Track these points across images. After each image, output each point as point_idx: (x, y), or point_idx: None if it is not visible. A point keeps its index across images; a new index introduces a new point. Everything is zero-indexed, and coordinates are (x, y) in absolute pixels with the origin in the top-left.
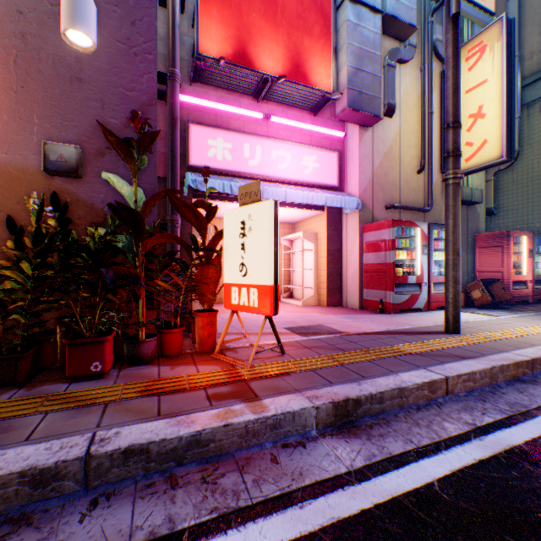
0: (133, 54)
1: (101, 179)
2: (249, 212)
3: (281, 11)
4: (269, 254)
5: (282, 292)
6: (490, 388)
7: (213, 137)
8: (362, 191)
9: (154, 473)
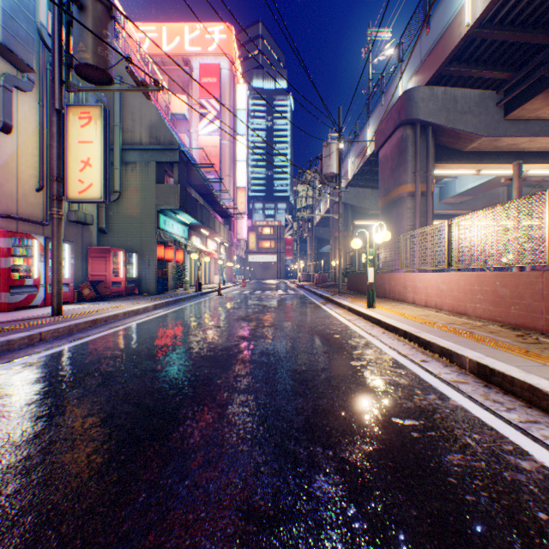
0: None
1: None
2: None
3: None
4: None
5: None
6: (70, 335)
7: None
8: None
9: None
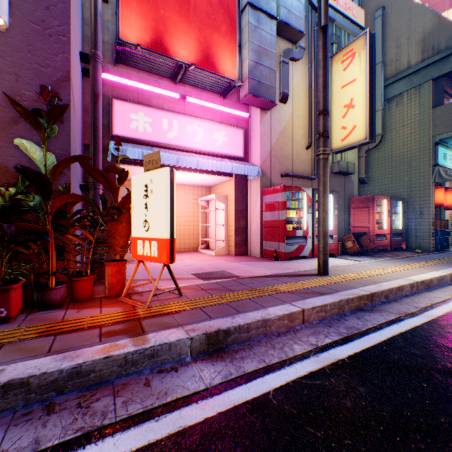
0: (47, 35)
1: (16, 144)
2: (151, 177)
3: (193, 10)
4: (166, 212)
5: (200, 244)
6: (338, 316)
7: (135, 111)
8: (262, 162)
9: (34, 403)
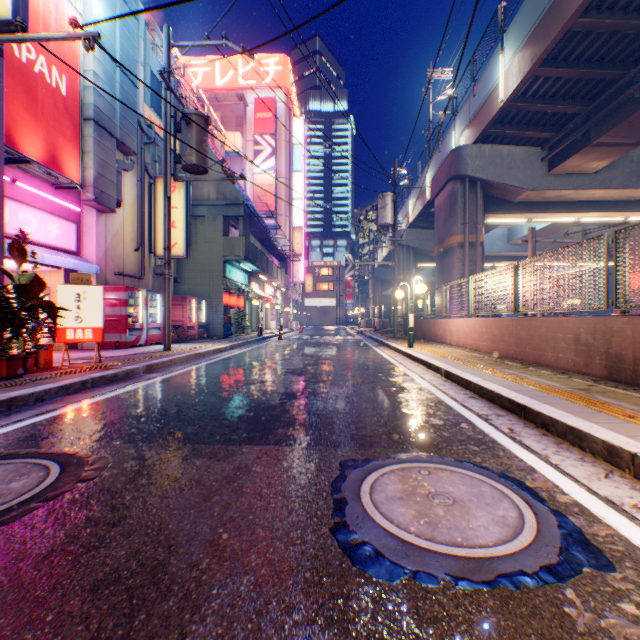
0: None
1: None
2: (86, 290)
3: (42, 109)
4: (102, 312)
5: None
6: (188, 362)
7: None
8: (100, 260)
9: (108, 384)
